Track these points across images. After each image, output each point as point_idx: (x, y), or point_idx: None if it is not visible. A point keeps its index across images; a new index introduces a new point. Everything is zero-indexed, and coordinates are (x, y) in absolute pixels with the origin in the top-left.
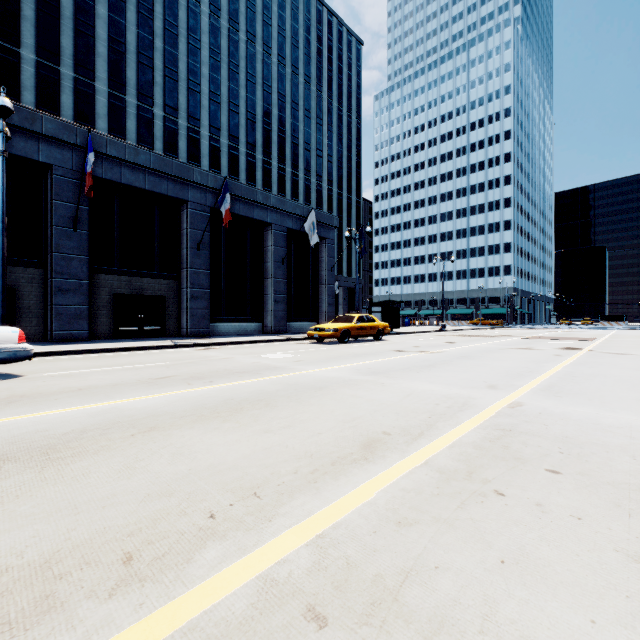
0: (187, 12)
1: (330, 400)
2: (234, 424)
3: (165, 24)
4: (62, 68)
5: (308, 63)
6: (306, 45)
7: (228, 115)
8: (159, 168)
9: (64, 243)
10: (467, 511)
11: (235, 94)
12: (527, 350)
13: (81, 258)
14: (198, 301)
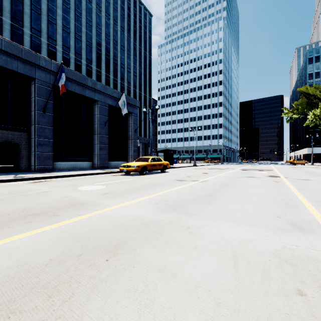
0: None
1: (125, 299)
2: None
3: None
4: None
5: (123, 20)
6: (121, 10)
7: (74, 41)
8: (10, 51)
9: None
10: None
11: (79, 29)
12: (253, 178)
13: None
14: (44, 147)
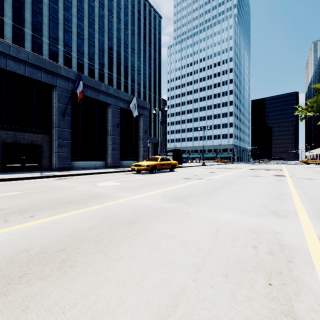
0: None
1: (142, 246)
2: None
3: None
4: None
5: (133, 24)
6: (132, 14)
7: (88, 46)
8: (35, 63)
9: None
10: None
11: (92, 35)
12: (258, 177)
13: None
14: (63, 148)
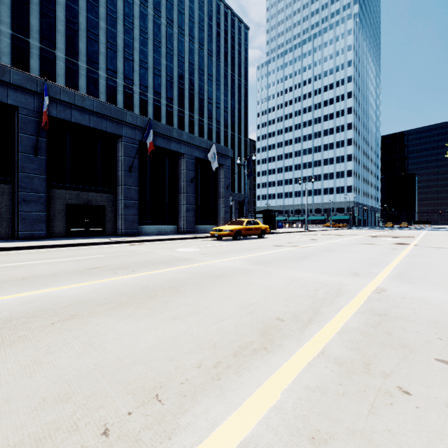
0: (123, 2)
1: (229, 287)
2: (146, 311)
3: (107, 10)
4: (31, 40)
5: (210, 41)
6: (209, 29)
7: (153, 77)
8: (100, 111)
9: (27, 165)
10: (381, 418)
11: (158, 62)
12: (370, 245)
13: (41, 177)
14: (130, 209)
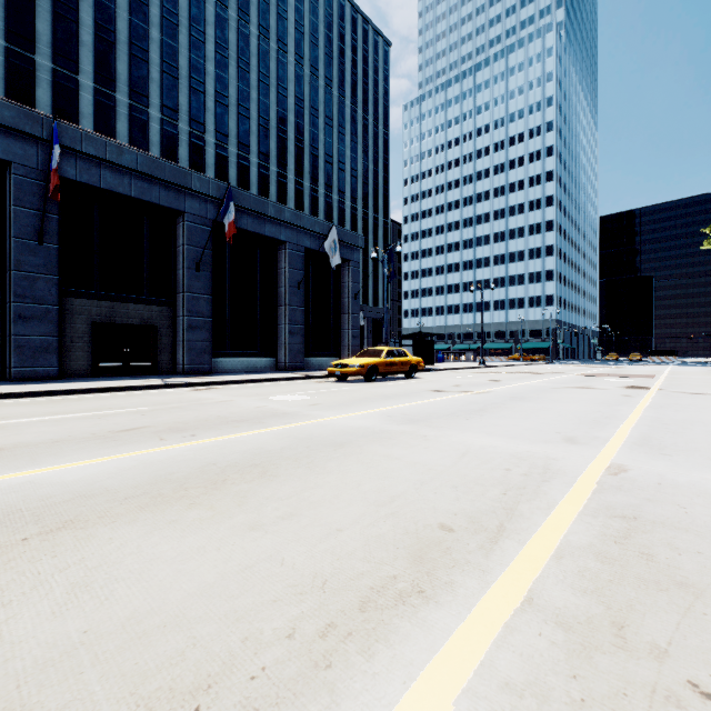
0: None
1: (355, 464)
2: (204, 512)
3: (163, 11)
4: (38, 57)
5: (329, 64)
6: (327, 44)
7: (237, 120)
8: (148, 171)
9: (26, 259)
10: None
11: (245, 96)
12: (587, 389)
13: (49, 278)
14: (197, 332)
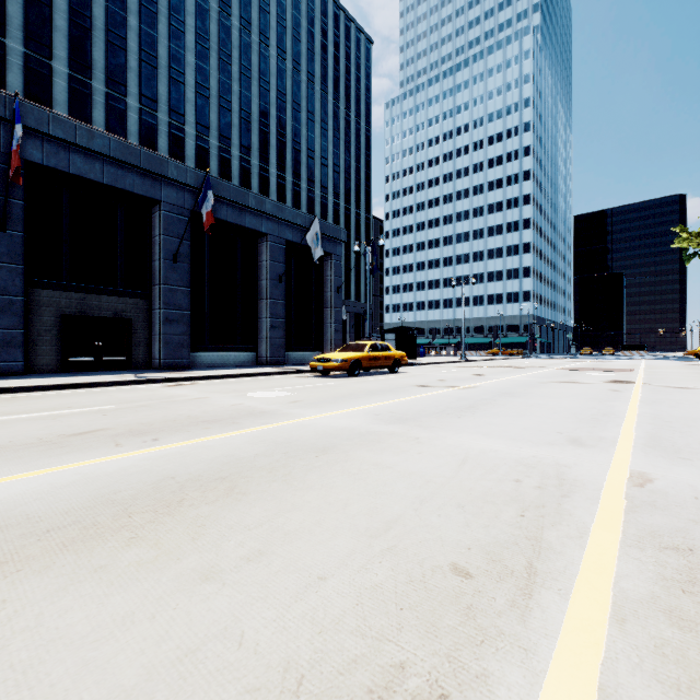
0: None
1: (341, 476)
2: (145, 551)
3: None
4: (8, 41)
5: (311, 59)
6: (309, 39)
7: (218, 112)
8: (122, 157)
9: None
10: None
11: (226, 88)
12: (573, 384)
13: (12, 267)
14: (174, 325)
